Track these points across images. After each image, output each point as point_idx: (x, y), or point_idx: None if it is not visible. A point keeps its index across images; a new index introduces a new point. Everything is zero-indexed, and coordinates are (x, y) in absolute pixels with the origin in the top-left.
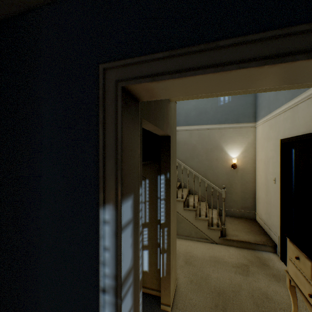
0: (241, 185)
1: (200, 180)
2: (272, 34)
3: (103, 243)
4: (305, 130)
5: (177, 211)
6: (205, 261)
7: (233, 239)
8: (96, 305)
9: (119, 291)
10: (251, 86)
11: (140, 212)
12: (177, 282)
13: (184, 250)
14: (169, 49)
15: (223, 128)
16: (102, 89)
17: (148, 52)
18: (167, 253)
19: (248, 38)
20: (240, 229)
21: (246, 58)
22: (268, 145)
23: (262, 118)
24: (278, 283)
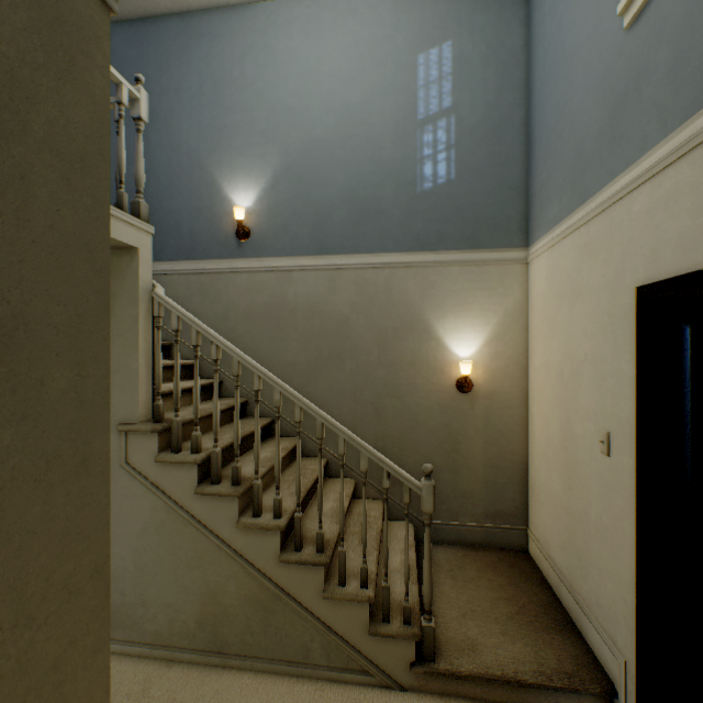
0: (484, 444)
1: (342, 444)
2: None
3: None
4: None
5: (256, 569)
6: None
7: (463, 669)
8: None
9: None
10: None
11: None
12: None
13: None
14: None
15: (431, 266)
16: None
17: None
18: None
19: None
20: (484, 609)
21: None
22: (576, 314)
23: (552, 229)
24: None
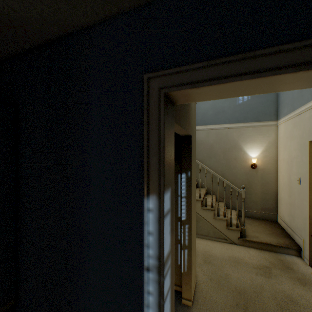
0: (261, 186)
1: (218, 179)
2: (307, 43)
3: (147, 228)
4: None
5: None
6: (224, 260)
7: (253, 240)
8: (140, 282)
9: (161, 270)
10: (283, 88)
11: None
12: (197, 279)
13: (202, 249)
14: (207, 59)
15: (241, 127)
16: (146, 96)
17: (188, 62)
18: (188, 249)
19: (283, 48)
20: (260, 231)
21: (282, 65)
22: (291, 143)
23: (285, 116)
24: (304, 288)
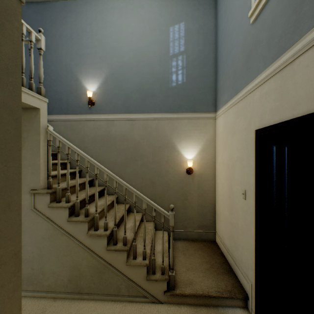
0: (198, 196)
1: (134, 197)
2: None
3: None
4: None
5: (96, 254)
6: None
7: (186, 292)
8: None
9: None
10: None
11: None
12: None
13: None
14: None
15: (175, 119)
16: None
17: None
18: None
19: None
20: (196, 266)
21: None
22: (233, 140)
23: (225, 105)
24: None
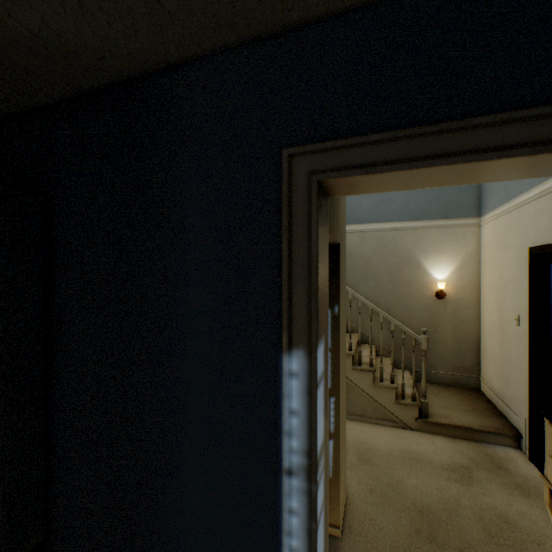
0: (452, 328)
1: (381, 318)
2: (551, 110)
3: (288, 404)
4: None
5: None
6: (393, 457)
7: (442, 422)
8: (275, 495)
9: (313, 473)
10: (510, 176)
11: None
12: (348, 490)
13: (355, 439)
14: (390, 127)
15: (419, 228)
16: (287, 185)
17: (358, 131)
18: (335, 440)
19: (515, 115)
20: (452, 406)
21: (513, 143)
22: (504, 257)
23: (493, 210)
24: (526, 500)
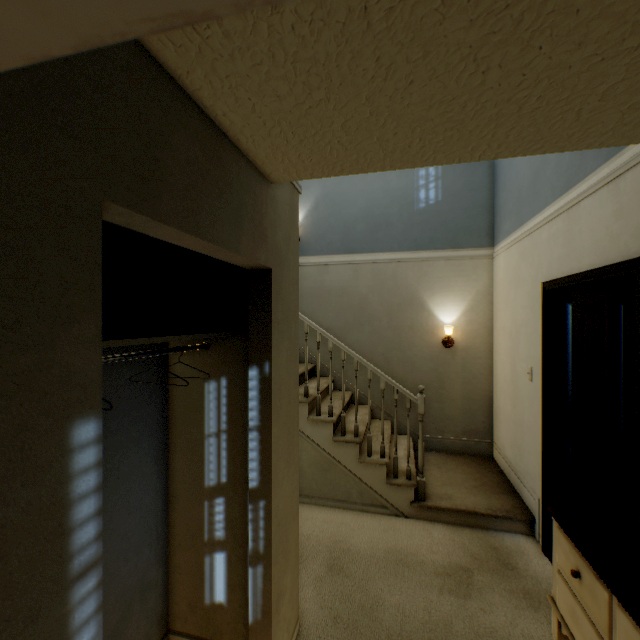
0: (462, 383)
1: (369, 373)
2: None
3: None
4: (596, 260)
5: (319, 445)
6: (375, 561)
7: (442, 505)
8: None
9: None
10: None
11: (84, 500)
12: (303, 621)
13: (331, 537)
14: None
15: (424, 260)
16: None
17: None
18: (266, 564)
19: None
20: (457, 482)
21: None
22: (517, 295)
23: (506, 238)
24: (536, 615)
